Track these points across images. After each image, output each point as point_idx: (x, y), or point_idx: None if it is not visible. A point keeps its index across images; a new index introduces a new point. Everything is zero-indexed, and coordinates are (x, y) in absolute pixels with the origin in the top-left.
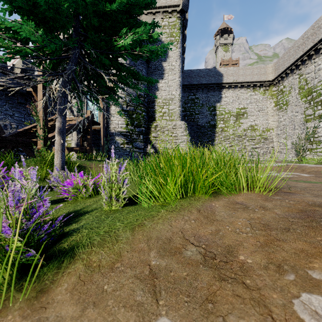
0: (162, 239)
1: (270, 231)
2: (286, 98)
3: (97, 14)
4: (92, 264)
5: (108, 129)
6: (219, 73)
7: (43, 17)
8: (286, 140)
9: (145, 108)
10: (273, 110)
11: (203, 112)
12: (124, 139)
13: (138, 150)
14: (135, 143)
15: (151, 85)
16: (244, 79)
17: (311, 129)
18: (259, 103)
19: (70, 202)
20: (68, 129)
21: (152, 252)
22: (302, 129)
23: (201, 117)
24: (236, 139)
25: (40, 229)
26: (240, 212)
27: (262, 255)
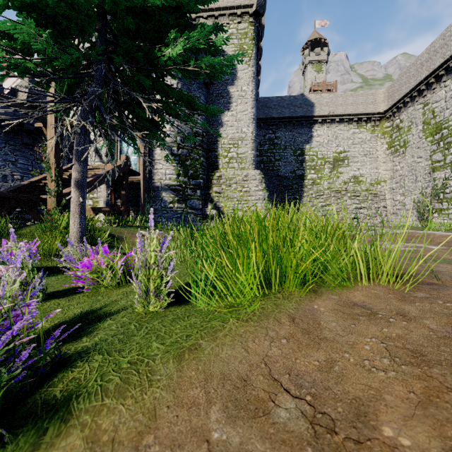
0: (232, 379)
1: (430, 368)
2: (404, 138)
3: (133, 12)
4: (101, 438)
5: (151, 181)
6: (309, 102)
7: (52, 15)
8: (403, 196)
9: (204, 151)
10: (386, 154)
11: (286, 157)
12: (173, 195)
13: (194, 211)
14: (189, 201)
15: (213, 117)
16: (345, 111)
17: (440, 181)
18: (365, 145)
19: (87, 293)
20: (93, 181)
21: (214, 410)
22: (427, 181)
23: (283, 165)
24: (333, 195)
25: (17, 357)
26: (364, 322)
27: (428, 427)
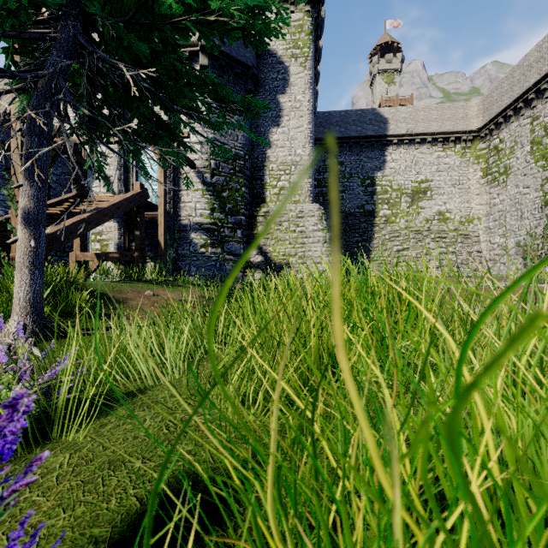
0: None
1: None
2: (505, 162)
3: None
4: None
5: (177, 219)
6: (381, 118)
7: None
8: (504, 238)
9: (247, 179)
10: (480, 184)
11: (352, 188)
12: (206, 236)
13: (233, 258)
14: (227, 245)
15: (254, 117)
16: (427, 128)
17: None
18: (454, 172)
19: None
20: (91, 217)
21: None
22: (537, 218)
23: (348, 198)
24: (412, 236)
25: None
26: None
27: None
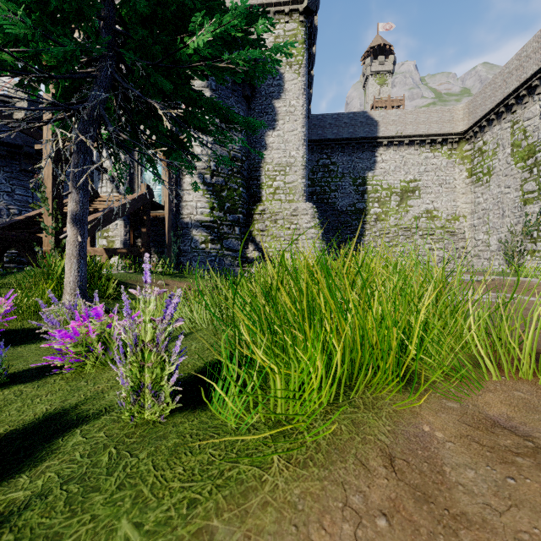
0: None
1: None
2: (488, 163)
3: None
4: None
5: (179, 217)
6: (372, 120)
7: None
8: (487, 235)
9: (244, 180)
10: (466, 184)
11: (344, 187)
12: (206, 233)
13: (232, 253)
14: (225, 241)
15: (253, 133)
16: (415, 131)
17: (534, 216)
18: (441, 172)
19: (67, 375)
20: (105, 215)
21: None
22: (516, 216)
23: (340, 197)
24: (401, 233)
25: None
26: (532, 474)
27: None
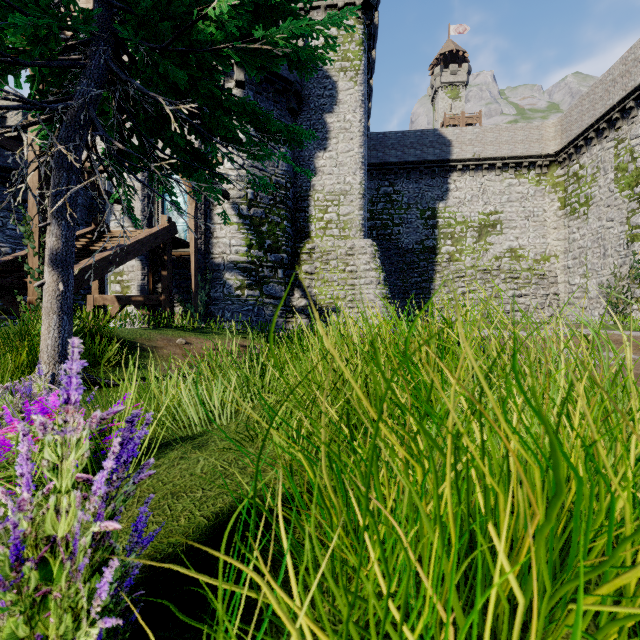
0: None
1: None
2: (586, 192)
3: None
4: None
5: (209, 256)
6: (444, 140)
7: None
8: (585, 279)
9: (289, 211)
10: (558, 216)
11: (410, 221)
12: (242, 277)
13: (273, 302)
14: (266, 287)
15: (299, 147)
16: (497, 152)
17: None
18: (527, 203)
19: None
20: (113, 255)
21: None
22: (622, 255)
23: (406, 232)
24: (480, 276)
25: None
26: None
27: None
